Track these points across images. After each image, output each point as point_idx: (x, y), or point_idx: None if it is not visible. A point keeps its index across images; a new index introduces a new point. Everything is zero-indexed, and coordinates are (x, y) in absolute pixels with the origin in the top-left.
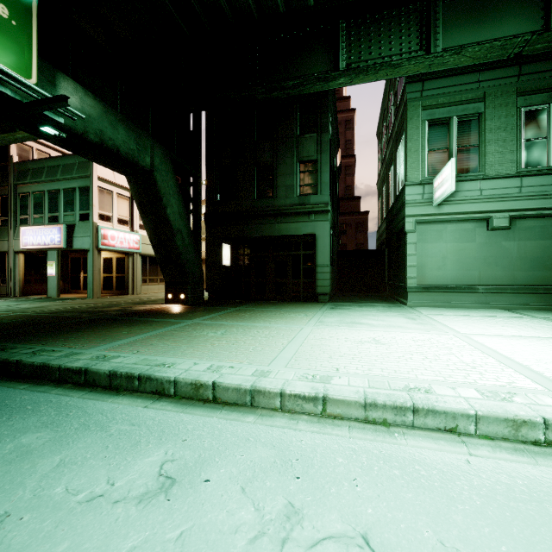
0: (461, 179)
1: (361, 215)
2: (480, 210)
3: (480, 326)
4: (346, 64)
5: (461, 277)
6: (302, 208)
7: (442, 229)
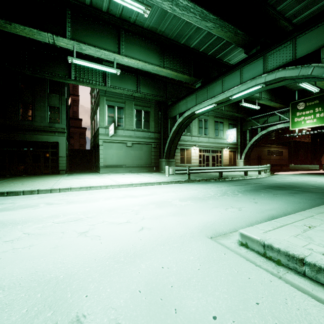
0: (118, 128)
1: (83, 129)
2: (124, 140)
3: (117, 176)
4: (74, 76)
5: (118, 162)
6: (51, 129)
7: (112, 145)
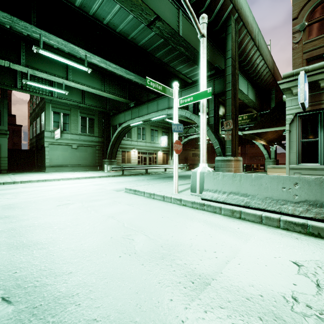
0: (64, 132)
1: (17, 126)
2: (69, 143)
3: (64, 174)
4: (21, 85)
5: (64, 162)
6: None
7: (58, 147)
